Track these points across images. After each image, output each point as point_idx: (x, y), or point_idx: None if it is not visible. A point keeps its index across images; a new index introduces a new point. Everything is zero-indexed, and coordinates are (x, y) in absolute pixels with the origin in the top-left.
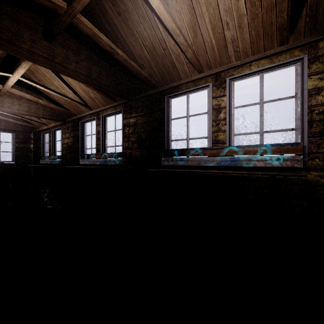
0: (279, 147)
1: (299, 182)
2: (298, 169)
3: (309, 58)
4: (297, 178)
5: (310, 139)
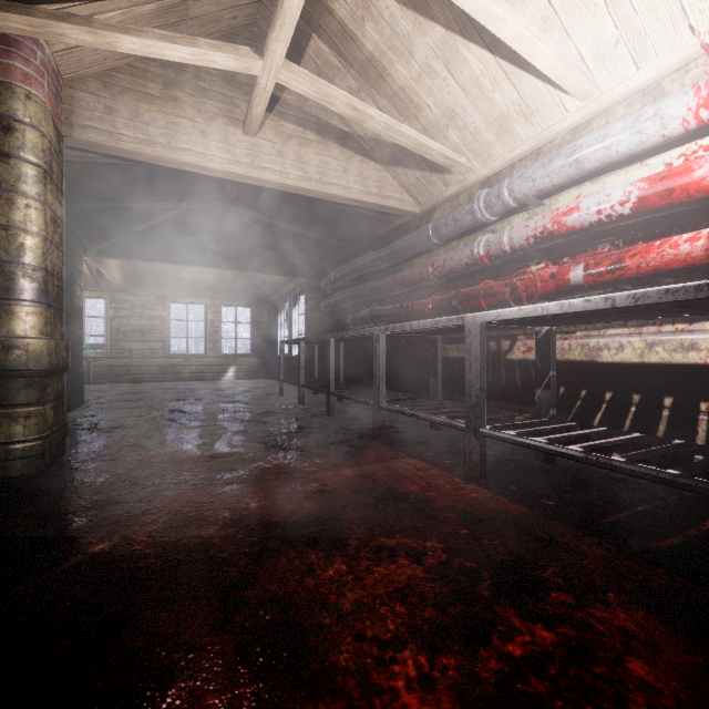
0: (94, 346)
1: (106, 365)
2: (106, 358)
3: (111, 299)
4: (105, 364)
5: (111, 343)
